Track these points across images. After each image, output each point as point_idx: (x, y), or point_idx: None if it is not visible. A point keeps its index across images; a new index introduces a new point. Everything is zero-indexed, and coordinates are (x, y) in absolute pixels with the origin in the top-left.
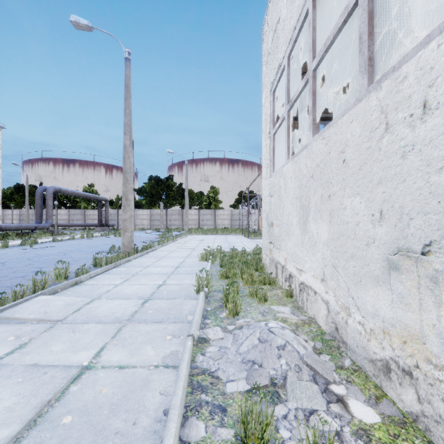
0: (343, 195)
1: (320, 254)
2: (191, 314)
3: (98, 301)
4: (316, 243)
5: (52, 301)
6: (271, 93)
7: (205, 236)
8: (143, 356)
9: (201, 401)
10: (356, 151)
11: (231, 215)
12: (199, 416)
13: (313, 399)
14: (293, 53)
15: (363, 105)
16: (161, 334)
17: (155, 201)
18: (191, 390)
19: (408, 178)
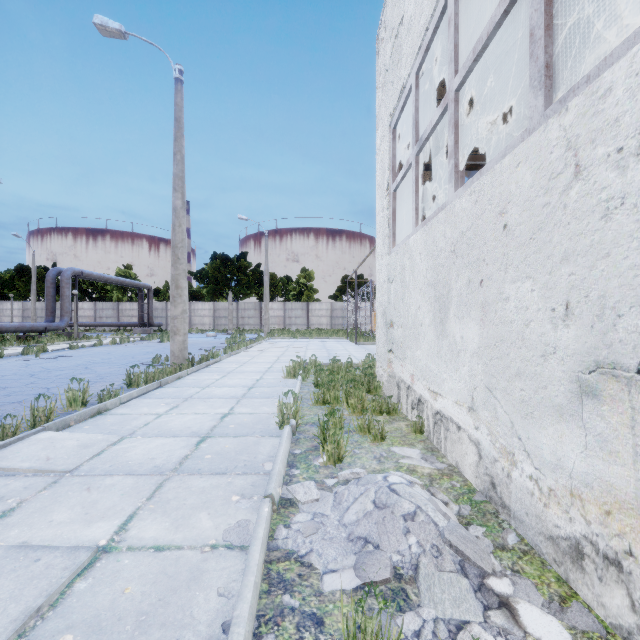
0: (503, 279)
1: (467, 370)
2: (271, 460)
3: (129, 440)
4: (460, 352)
5: (59, 440)
6: (390, 129)
7: (293, 340)
8: (195, 530)
9: (283, 606)
10: (525, 211)
11: (331, 310)
12: (279, 634)
13: (462, 602)
14: (424, 67)
15: (536, 139)
16: (223, 493)
17: (220, 290)
18: (268, 588)
19: (615, 251)
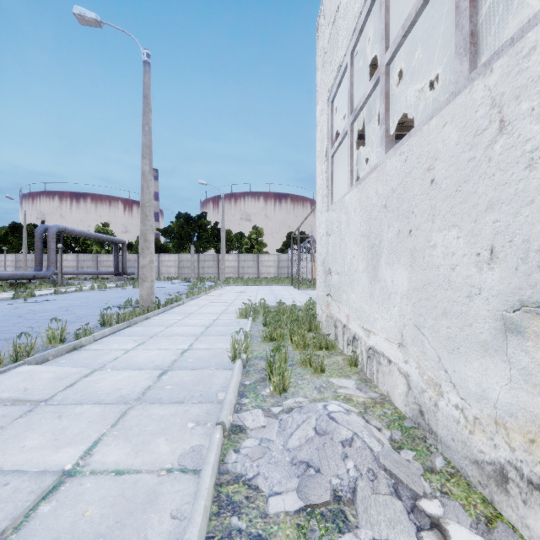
0: (430, 228)
1: (397, 310)
2: (224, 391)
3: (100, 372)
4: (391, 294)
5: (37, 373)
6: (329, 103)
7: (245, 287)
8: (153, 455)
9: (231, 528)
10: (451, 166)
11: (278, 261)
12: None
13: (397, 523)
14: (358, 47)
15: (462, 100)
16: (180, 420)
17: (184, 244)
18: (218, 510)
19: (539, 198)
